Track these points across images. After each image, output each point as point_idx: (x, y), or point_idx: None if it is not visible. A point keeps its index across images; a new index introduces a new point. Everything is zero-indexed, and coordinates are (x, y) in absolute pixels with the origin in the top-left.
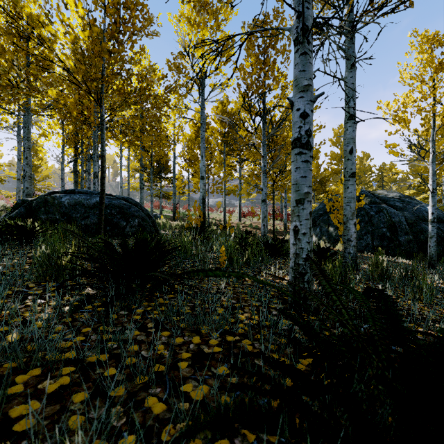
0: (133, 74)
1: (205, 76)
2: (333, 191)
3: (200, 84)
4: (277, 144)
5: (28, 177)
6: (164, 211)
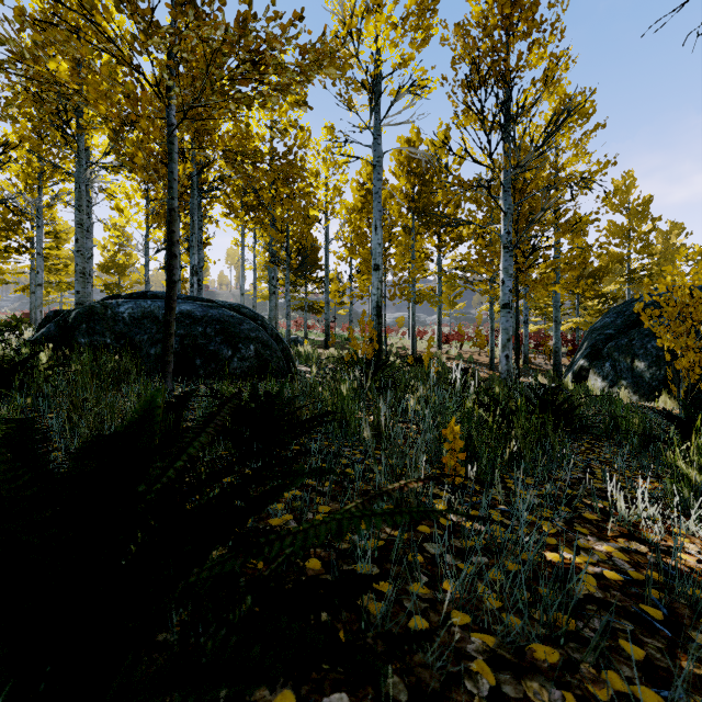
0: (223, 4)
1: (381, 77)
2: (617, 294)
3: (373, 87)
4: (524, 196)
5: (79, 274)
6: (310, 334)
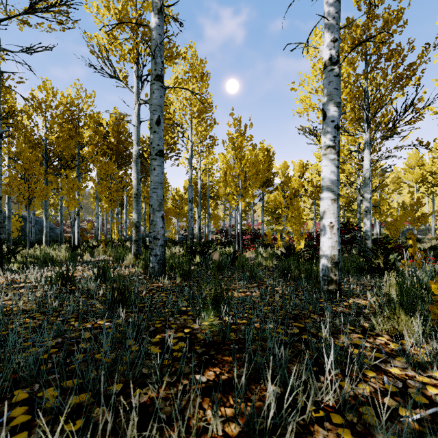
0: None
1: None
2: None
3: None
4: None
5: None
6: None
